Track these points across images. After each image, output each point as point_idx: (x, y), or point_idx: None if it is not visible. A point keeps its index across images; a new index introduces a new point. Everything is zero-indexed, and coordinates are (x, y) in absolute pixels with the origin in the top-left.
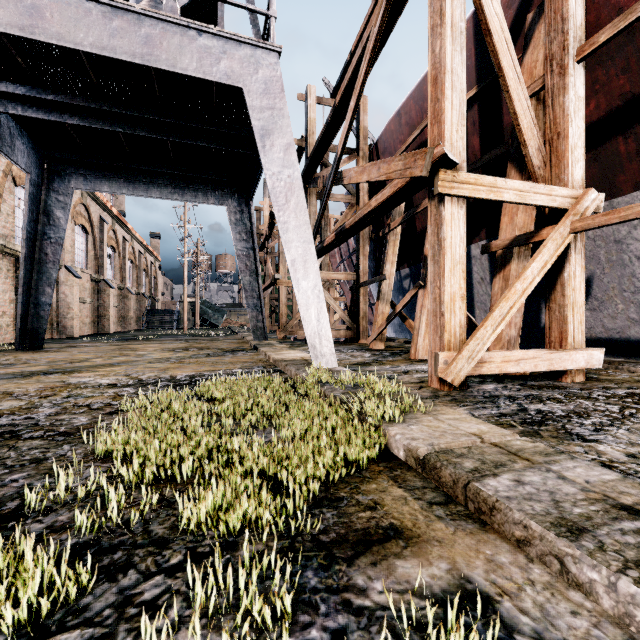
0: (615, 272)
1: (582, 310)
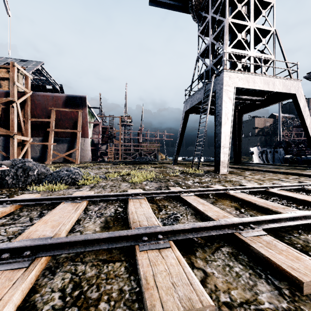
0: (32, 148)
1: (30, 154)
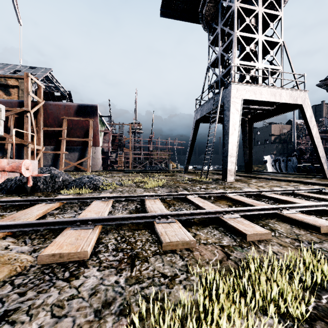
0: (44, 156)
1: (42, 162)
